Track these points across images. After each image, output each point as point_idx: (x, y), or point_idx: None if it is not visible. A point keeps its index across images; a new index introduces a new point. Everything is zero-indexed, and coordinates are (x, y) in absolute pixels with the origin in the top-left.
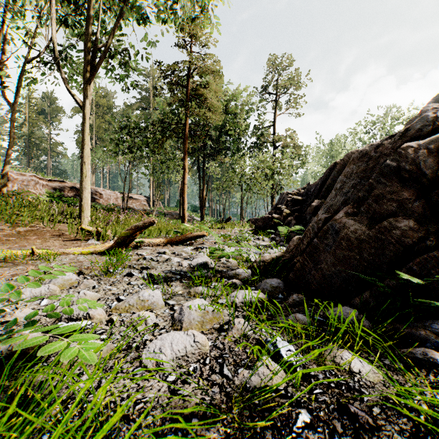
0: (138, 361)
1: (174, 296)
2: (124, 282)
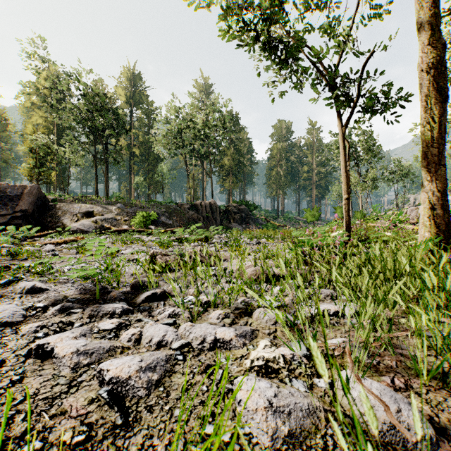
0: (45, 292)
1: None
2: None
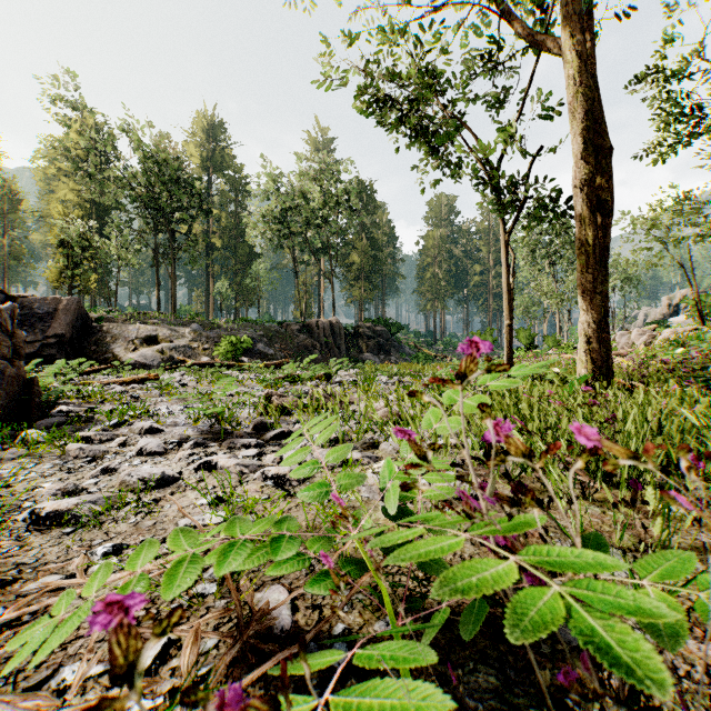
0: (163, 433)
1: (48, 456)
2: (1, 492)
